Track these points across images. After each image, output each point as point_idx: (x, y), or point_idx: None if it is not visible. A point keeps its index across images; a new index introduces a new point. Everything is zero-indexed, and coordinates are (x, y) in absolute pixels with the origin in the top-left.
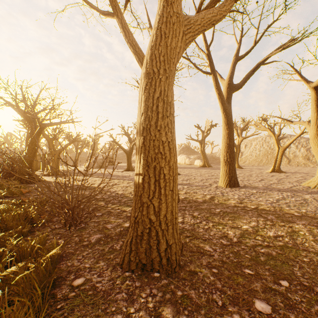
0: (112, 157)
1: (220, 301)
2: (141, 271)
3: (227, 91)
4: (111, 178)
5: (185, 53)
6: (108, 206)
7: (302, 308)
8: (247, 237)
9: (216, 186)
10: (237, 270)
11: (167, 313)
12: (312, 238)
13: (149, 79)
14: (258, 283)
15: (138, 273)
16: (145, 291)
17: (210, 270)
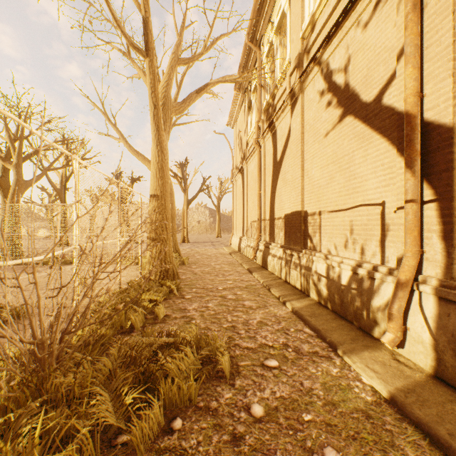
0: None
1: None
2: None
3: (62, 182)
4: None
5: None
6: None
7: None
8: None
9: None
10: None
11: None
12: None
13: (12, 205)
14: None
15: None
16: None
17: None
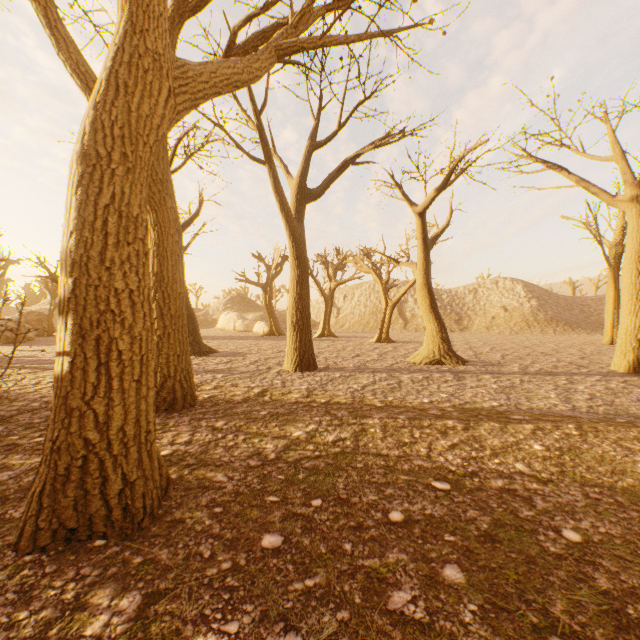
0: (9, 319)
1: (209, 551)
2: (65, 544)
3: (298, 199)
4: (39, 367)
5: (221, 111)
6: (11, 434)
7: (325, 528)
8: (294, 448)
9: (280, 370)
10: (256, 500)
11: (102, 597)
12: (382, 435)
13: (89, 166)
14: (279, 512)
15: (57, 550)
16: (64, 576)
17: (211, 510)
